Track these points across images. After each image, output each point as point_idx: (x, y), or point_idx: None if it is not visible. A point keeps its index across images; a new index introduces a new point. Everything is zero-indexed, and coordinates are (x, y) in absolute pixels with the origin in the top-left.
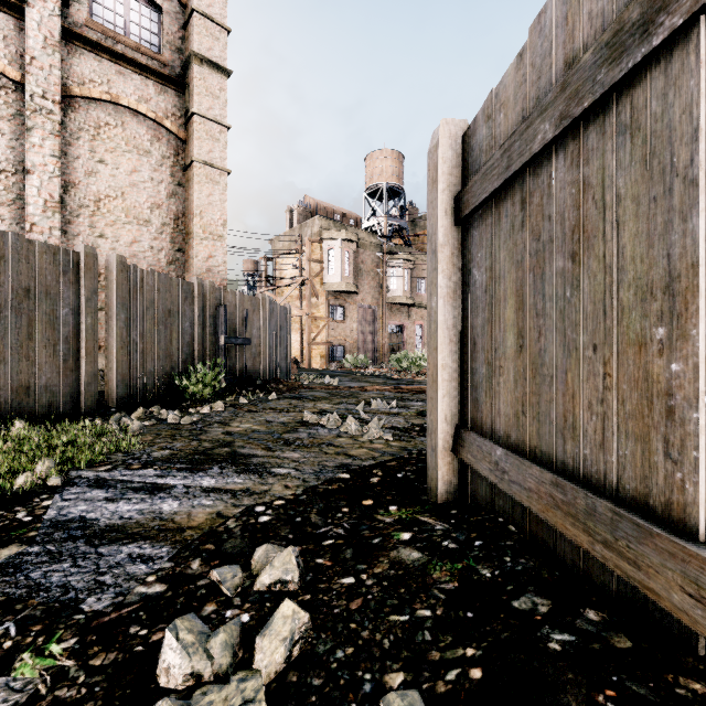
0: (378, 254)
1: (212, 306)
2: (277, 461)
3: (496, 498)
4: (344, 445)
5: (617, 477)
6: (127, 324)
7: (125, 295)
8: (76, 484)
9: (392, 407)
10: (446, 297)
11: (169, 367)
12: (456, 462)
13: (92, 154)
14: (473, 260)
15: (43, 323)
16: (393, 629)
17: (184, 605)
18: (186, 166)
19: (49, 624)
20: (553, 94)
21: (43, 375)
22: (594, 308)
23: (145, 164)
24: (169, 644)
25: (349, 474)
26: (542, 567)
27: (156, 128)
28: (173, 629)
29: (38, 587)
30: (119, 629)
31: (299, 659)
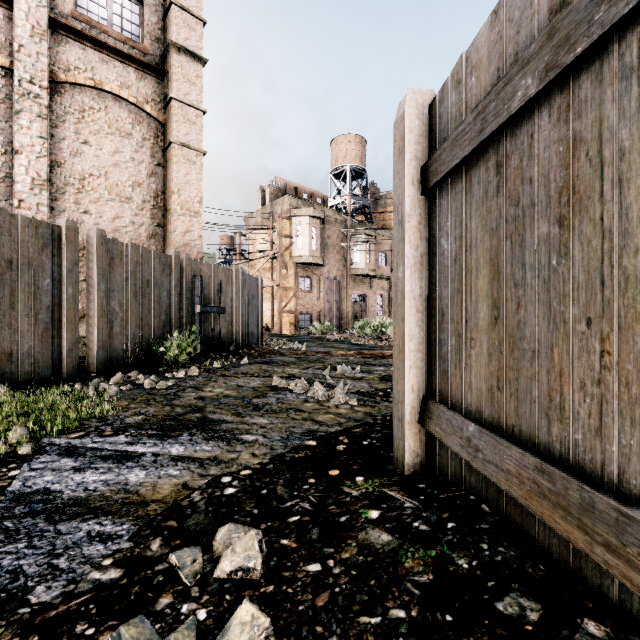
0: (343, 230)
1: (188, 277)
2: (246, 427)
3: (467, 474)
4: (311, 410)
5: (619, 469)
6: (107, 294)
7: (105, 266)
8: (46, 452)
9: (356, 372)
10: (413, 267)
11: (147, 334)
12: (422, 433)
13: (77, 136)
14: (441, 230)
15: (25, 293)
16: (363, 635)
17: (139, 595)
18: (165, 147)
19: None
20: (537, 44)
21: (25, 342)
22: (587, 277)
23: (126, 146)
24: None
25: (315, 441)
26: (524, 558)
27: (137, 112)
28: (117, 638)
29: None
30: (65, 627)
31: None
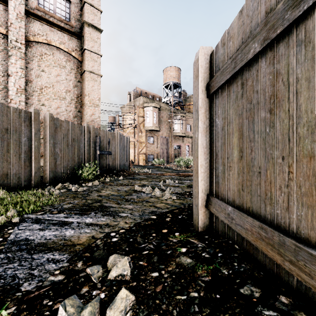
0: (169, 113)
1: (93, 136)
2: (122, 210)
3: (228, 231)
4: (153, 201)
5: (296, 226)
6: (54, 145)
7: (53, 131)
8: (26, 221)
9: (175, 183)
10: (202, 132)
11: (73, 165)
12: (207, 212)
13: (38, 68)
14: (216, 114)
15: (14, 145)
16: (178, 304)
17: (72, 287)
18: (82, 73)
19: (2, 298)
20: (259, 28)
21: (14, 169)
22: (282, 137)
23: (63, 72)
24: (61, 313)
25: (155, 216)
26: (253, 269)
27: (68, 56)
28: (63, 305)
29: None
30: (38, 301)
31: None
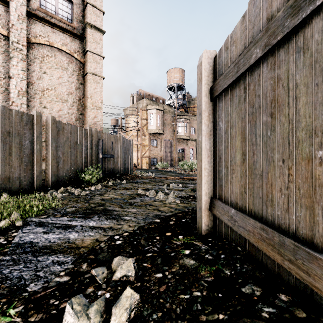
0: (173, 116)
1: (96, 140)
2: (125, 213)
3: (231, 233)
4: (157, 205)
5: (295, 226)
6: (56, 148)
7: (55, 134)
8: (29, 225)
9: (179, 187)
10: (206, 135)
11: (76, 168)
12: (211, 215)
13: (40, 70)
14: (219, 118)
15: (16, 148)
16: (181, 302)
17: (78, 287)
18: (84, 75)
19: (10, 298)
20: (261, 34)
21: (16, 172)
22: (282, 141)
23: (65, 74)
24: (68, 311)
25: (159, 220)
26: (255, 270)
27: (70, 57)
28: (70, 303)
29: (6, 278)
30: (45, 301)
31: (134, 318)
